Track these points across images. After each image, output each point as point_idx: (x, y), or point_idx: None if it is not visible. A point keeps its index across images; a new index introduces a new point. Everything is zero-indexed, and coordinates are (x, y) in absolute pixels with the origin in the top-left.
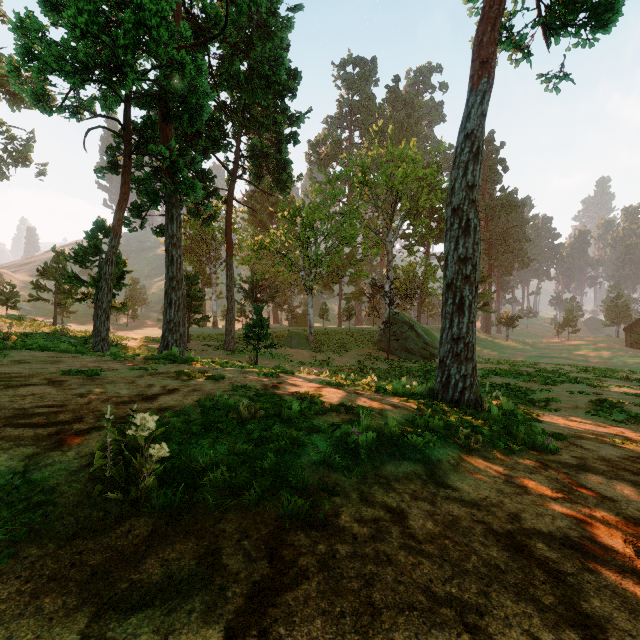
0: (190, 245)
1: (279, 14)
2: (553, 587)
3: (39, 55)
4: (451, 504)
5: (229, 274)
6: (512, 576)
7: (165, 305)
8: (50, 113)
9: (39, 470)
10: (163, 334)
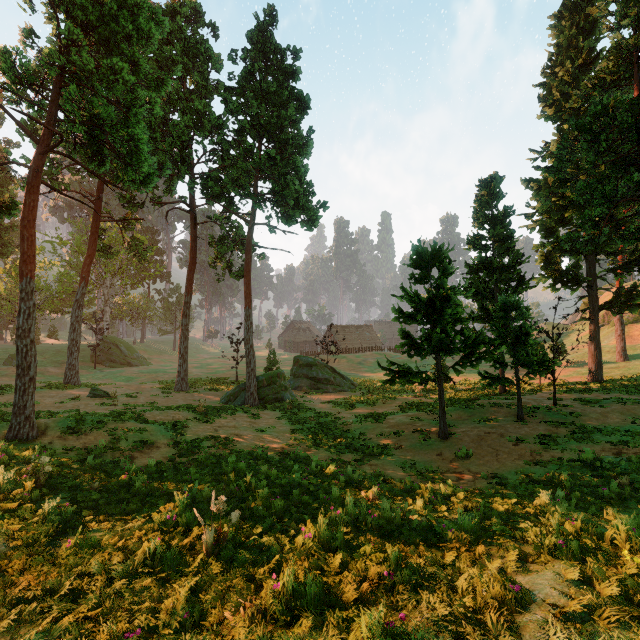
0: None
1: None
2: None
3: None
4: None
5: None
6: None
7: None
8: None
9: None
10: None
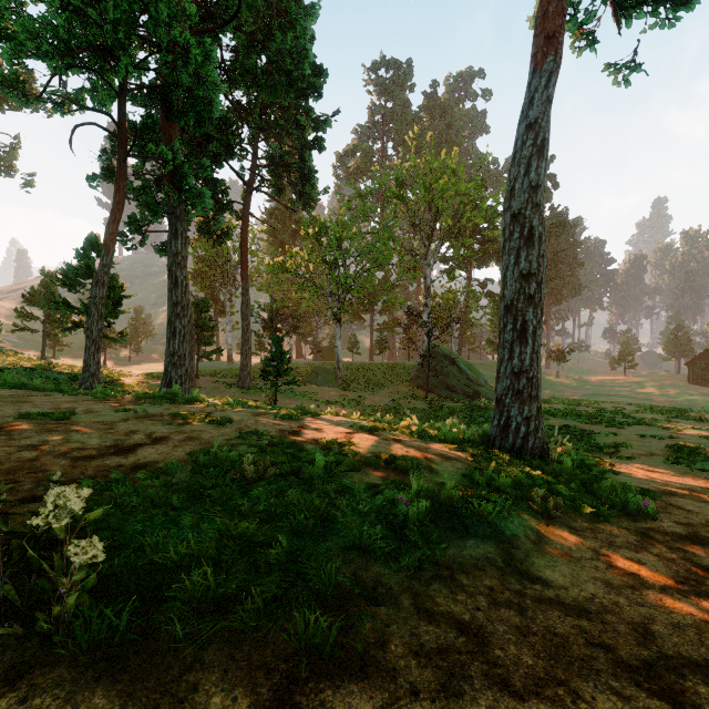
0: (201, 269)
1: (302, 1)
2: None
3: (13, 34)
4: (548, 612)
5: (244, 300)
6: None
7: (168, 335)
8: (26, 104)
9: None
10: (165, 369)
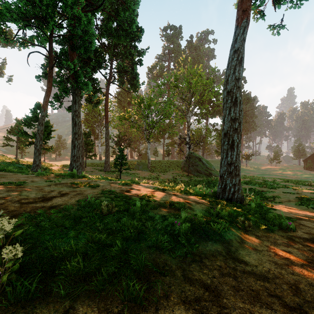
0: (88, 118)
1: None
2: None
3: (1, 11)
4: (248, 278)
5: (106, 132)
6: None
7: (72, 147)
8: (7, 42)
9: None
10: (70, 163)
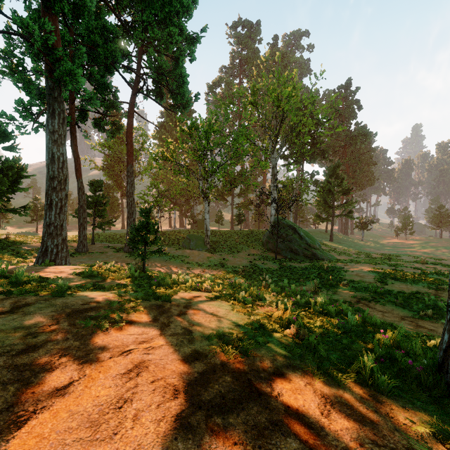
0: (109, 163)
1: None
2: None
3: None
4: None
5: (129, 180)
6: None
7: (45, 207)
8: None
9: None
10: (42, 238)
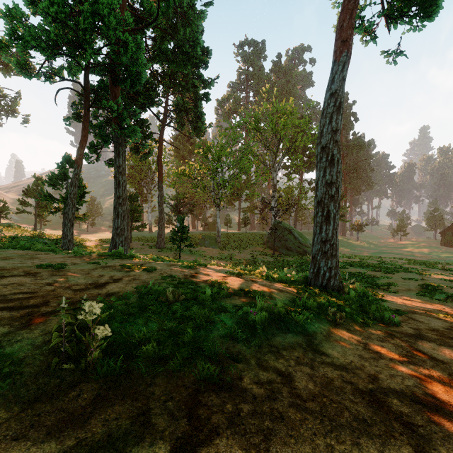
0: (132, 173)
1: (196, 8)
2: (409, 438)
3: (22, 35)
4: (326, 368)
5: (160, 194)
6: (377, 429)
7: (114, 216)
8: (30, 77)
9: (11, 345)
10: (112, 237)
